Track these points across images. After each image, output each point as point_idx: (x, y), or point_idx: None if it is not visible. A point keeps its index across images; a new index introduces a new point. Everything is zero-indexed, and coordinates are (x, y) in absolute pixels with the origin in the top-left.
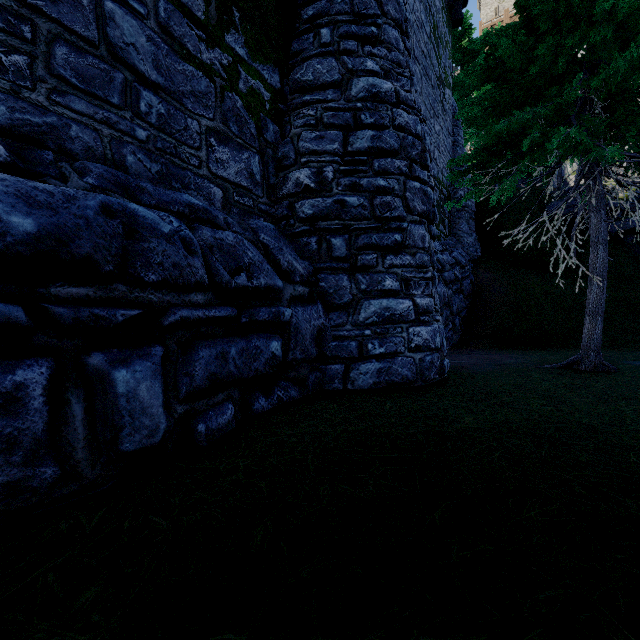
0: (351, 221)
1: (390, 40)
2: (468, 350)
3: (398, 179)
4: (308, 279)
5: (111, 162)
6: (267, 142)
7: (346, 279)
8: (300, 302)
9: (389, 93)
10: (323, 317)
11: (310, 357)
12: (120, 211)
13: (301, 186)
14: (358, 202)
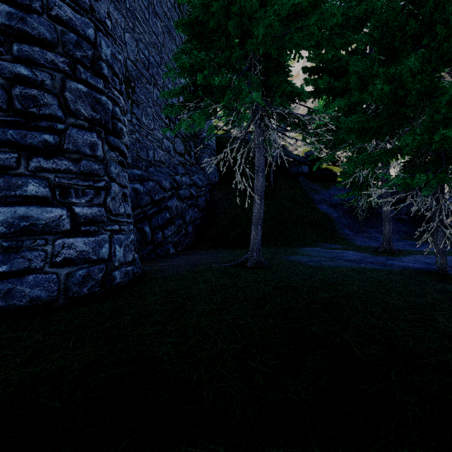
0: None
1: None
2: (193, 251)
3: (52, 74)
4: None
5: None
6: None
7: None
8: None
9: None
10: None
11: None
12: None
13: None
14: None
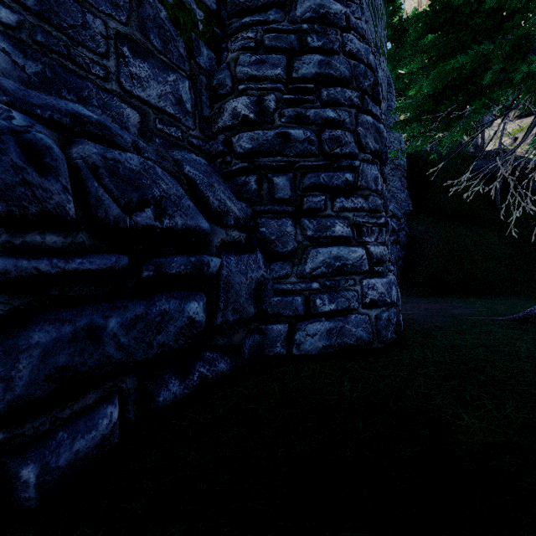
0: (296, 158)
1: None
2: (407, 298)
3: (349, 111)
4: (245, 223)
5: None
6: (200, 67)
7: (290, 224)
8: (234, 250)
9: (339, 15)
10: (263, 268)
11: (246, 317)
12: None
13: (238, 117)
14: (304, 136)
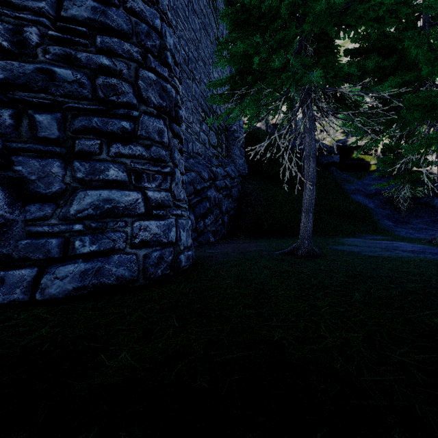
0: (65, 98)
1: None
2: (231, 240)
3: (128, 64)
4: None
5: None
6: None
7: (57, 165)
8: None
9: None
10: (5, 208)
11: None
12: None
13: None
14: (73, 77)
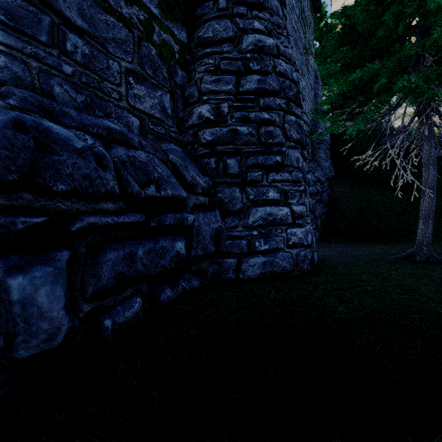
0: (242, 146)
1: (272, 7)
2: (327, 244)
3: (278, 113)
4: (208, 191)
5: (39, 91)
6: (176, 84)
7: (238, 191)
8: (201, 209)
9: (271, 47)
10: (220, 221)
11: (209, 253)
12: (33, 127)
13: (203, 118)
14: (247, 131)
